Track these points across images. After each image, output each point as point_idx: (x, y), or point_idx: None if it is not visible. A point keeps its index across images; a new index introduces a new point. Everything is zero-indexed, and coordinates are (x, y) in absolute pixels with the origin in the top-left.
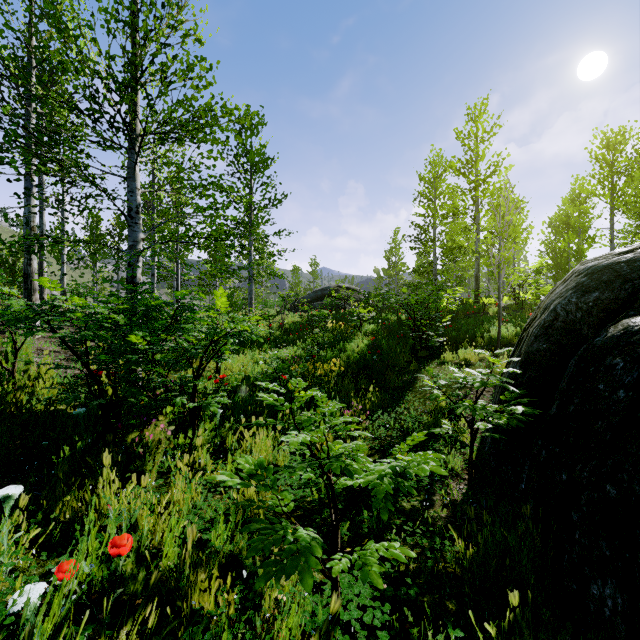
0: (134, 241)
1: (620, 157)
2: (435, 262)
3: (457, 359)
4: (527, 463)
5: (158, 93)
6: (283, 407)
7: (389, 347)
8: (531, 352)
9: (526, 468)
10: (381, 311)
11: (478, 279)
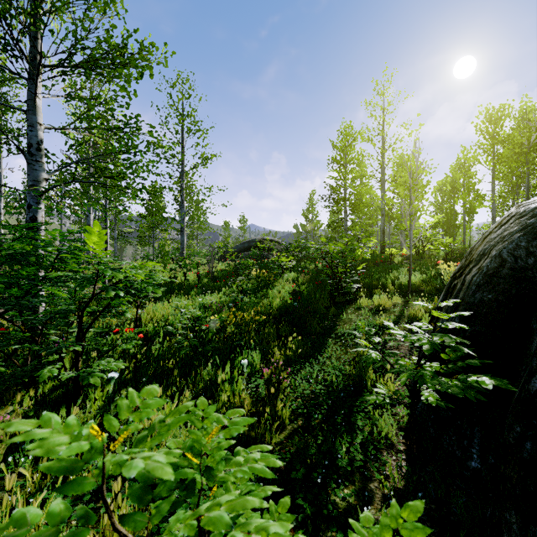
0: (34, 180)
1: (501, 130)
2: (346, 218)
3: (372, 304)
4: (477, 435)
5: (51, 7)
6: (86, 479)
7: (309, 293)
8: (473, 303)
9: (476, 441)
10: (300, 260)
11: (384, 233)
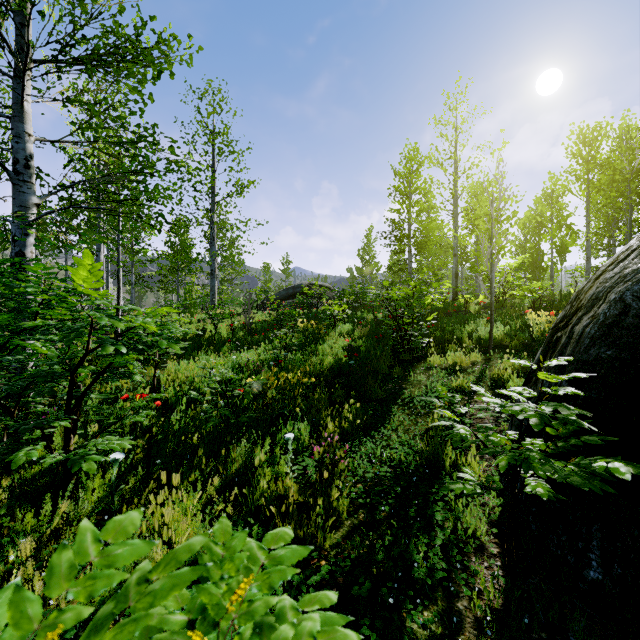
0: (21, 206)
1: (597, 153)
2: (410, 260)
3: (445, 363)
4: (596, 536)
5: None
6: None
7: (367, 349)
8: (587, 361)
9: (595, 544)
10: (356, 309)
11: (456, 276)
